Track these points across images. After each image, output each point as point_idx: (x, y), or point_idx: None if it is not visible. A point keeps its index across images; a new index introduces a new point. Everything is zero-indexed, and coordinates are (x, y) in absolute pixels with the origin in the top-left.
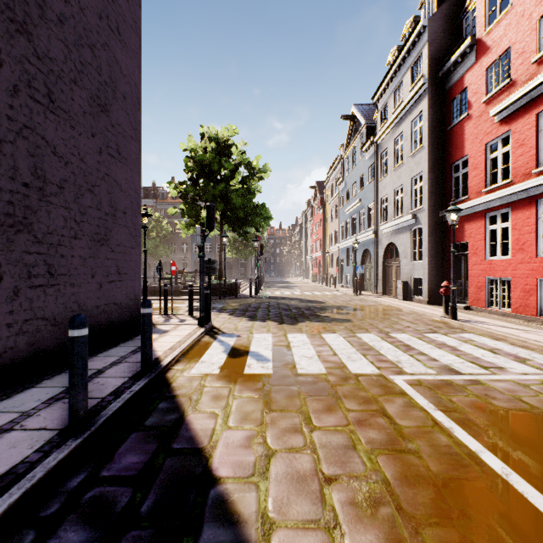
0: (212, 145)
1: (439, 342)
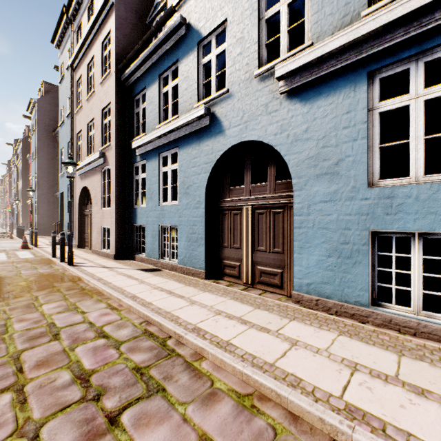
0: None
1: None
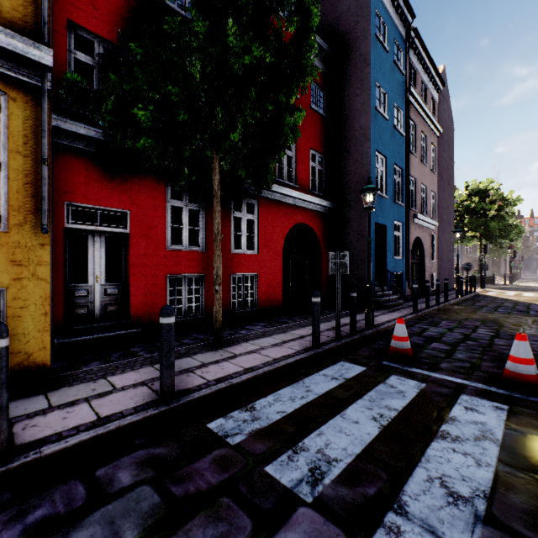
0: (476, 198)
1: None
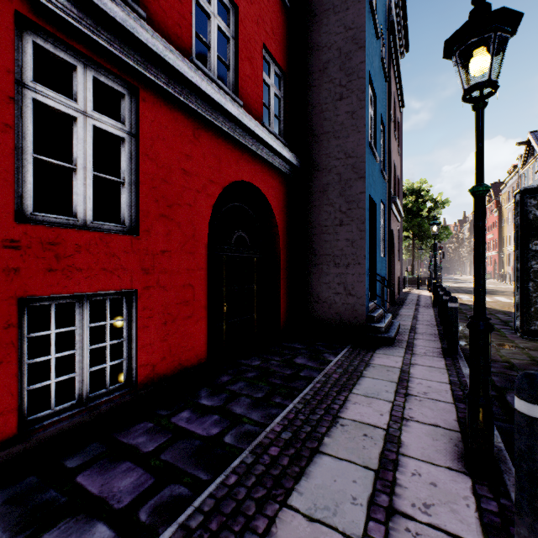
0: (413, 197)
1: None
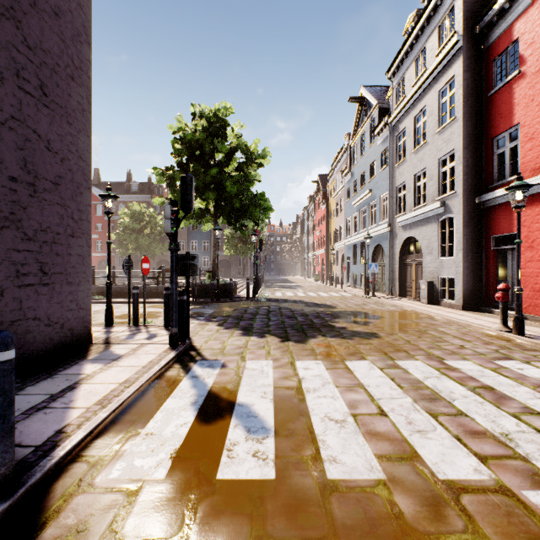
0: (203, 123)
1: (535, 380)
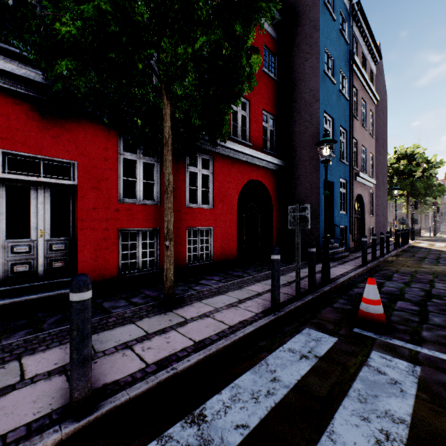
0: (404, 161)
1: None
